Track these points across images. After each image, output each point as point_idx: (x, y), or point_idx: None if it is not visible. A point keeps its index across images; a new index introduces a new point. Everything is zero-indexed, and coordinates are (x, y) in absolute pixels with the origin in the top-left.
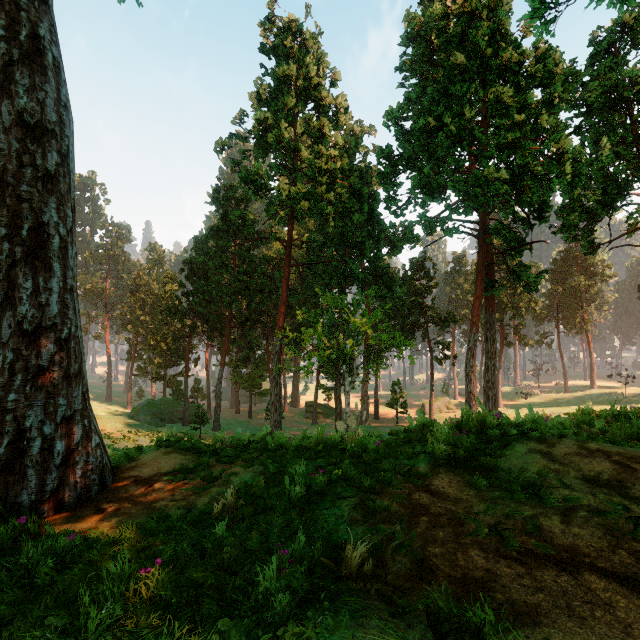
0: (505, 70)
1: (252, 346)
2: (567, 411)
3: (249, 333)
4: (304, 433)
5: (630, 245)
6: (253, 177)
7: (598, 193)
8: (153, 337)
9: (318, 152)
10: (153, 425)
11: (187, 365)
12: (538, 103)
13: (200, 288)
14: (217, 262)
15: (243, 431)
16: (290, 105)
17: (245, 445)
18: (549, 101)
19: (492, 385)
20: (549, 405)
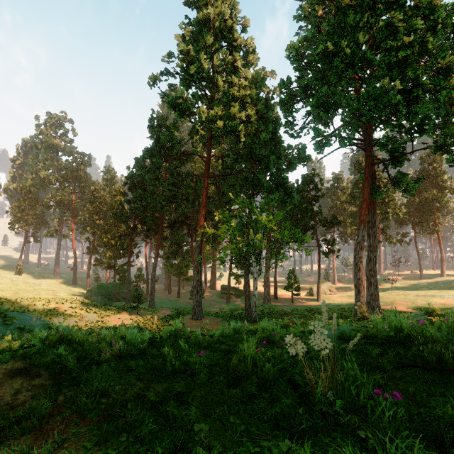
0: (392, 3)
1: (180, 242)
2: (430, 294)
3: (177, 232)
4: (221, 328)
5: None
6: (178, 101)
7: None
8: (106, 236)
9: (231, 82)
10: (102, 303)
11: (129, 257)
12: (421, 30)
13: (138, 196)
14: (151, 175)
15: (172, 308)
16: (208, 43)
17: (142, 350)
18: (431, 28)
19: (374, 273)
20: (410, 289)
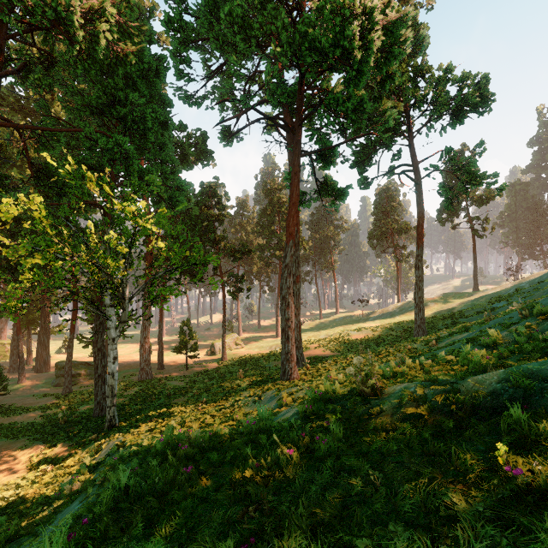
0: None
1: None
2: (338, 332)
3: None
4: None
5: (405, 174)
6: None
7: (401, 105)
8: None
9: None
10: None
11: None
12: None
13: None
14: None
15: None
16: None
17: None
18: None
19: (297, 311)
20: (315, 330)
